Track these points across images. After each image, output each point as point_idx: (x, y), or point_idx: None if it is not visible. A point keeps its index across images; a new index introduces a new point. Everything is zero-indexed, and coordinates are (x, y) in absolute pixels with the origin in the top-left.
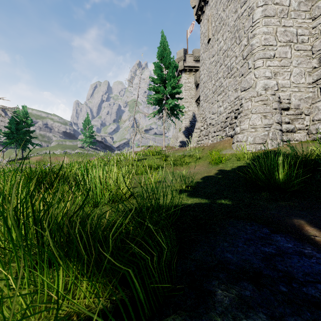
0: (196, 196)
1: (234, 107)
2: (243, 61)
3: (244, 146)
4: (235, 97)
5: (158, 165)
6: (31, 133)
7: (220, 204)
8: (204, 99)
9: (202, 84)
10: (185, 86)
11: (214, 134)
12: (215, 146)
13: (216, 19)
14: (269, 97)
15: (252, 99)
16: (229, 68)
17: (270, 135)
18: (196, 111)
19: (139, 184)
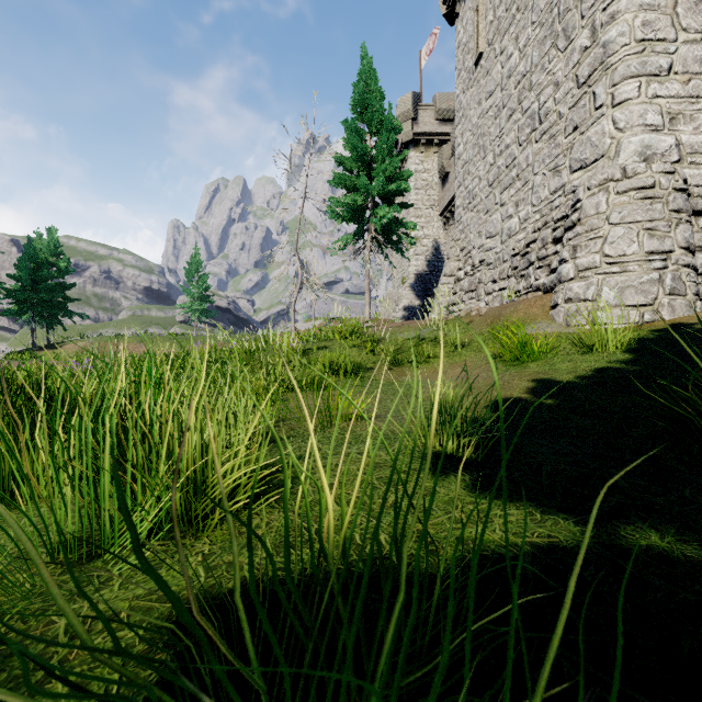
0: (513, 495)
1: (550, 215)
2: (578, 91)
3: (589, 314)
4: (555, 189)
5: (356, 363)
6: (67, 289)
7: (658, 560)
8: (466, 202)
9: (460, 167)
10: (417, 178)
11: (493, 287)
12: (504, 314)
13: (499, 2)
14: (659, 179)
15: (608, 186)
16: (535, 118)
17: (667, 282)
18: (443, 236)
19: (300, 426)
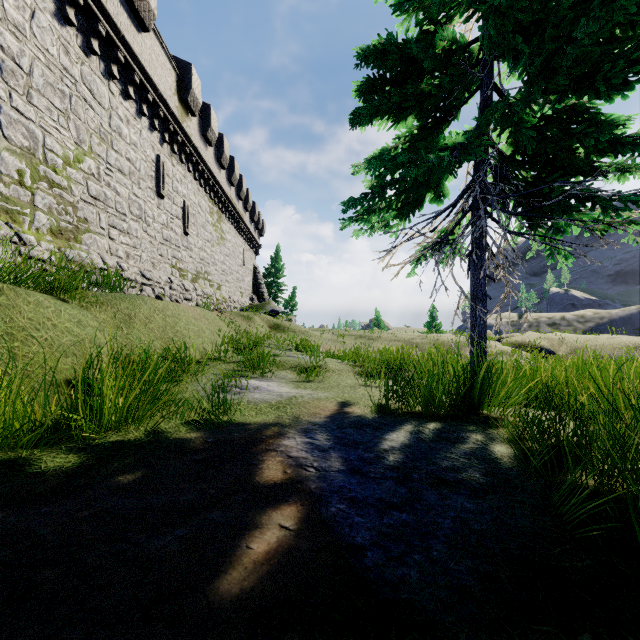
0: None
1: None
2: None
3: None
4: None
5: None
6: None
7: None
8: None
9: None
10: None
11: None
12: None
13: None
14: None
15: None
16: None
17: None
18: None
19: None
